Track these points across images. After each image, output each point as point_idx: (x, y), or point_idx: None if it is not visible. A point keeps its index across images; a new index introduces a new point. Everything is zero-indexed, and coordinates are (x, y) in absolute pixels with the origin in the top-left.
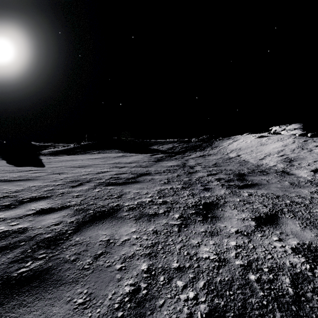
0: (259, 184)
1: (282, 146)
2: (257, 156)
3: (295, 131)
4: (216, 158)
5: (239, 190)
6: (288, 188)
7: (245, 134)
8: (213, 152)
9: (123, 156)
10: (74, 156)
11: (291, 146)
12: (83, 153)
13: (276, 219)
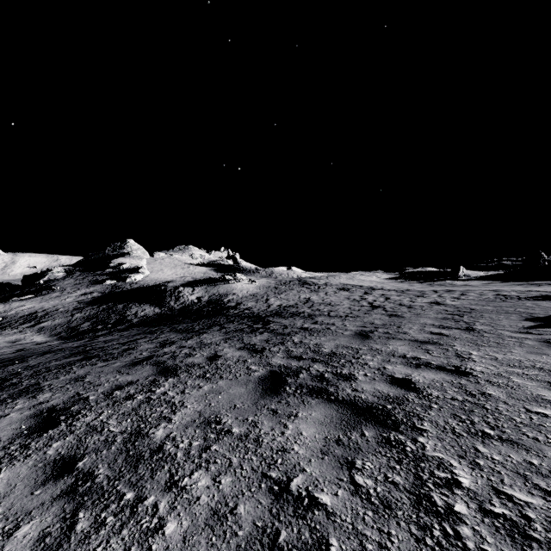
0: None
1: None
2: None
3: None
4: None
5: None
6: None
7: None
8: None
9: None
10: None
11: None
12: None
13: None
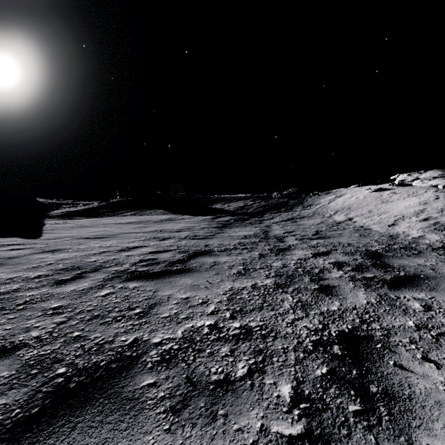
0: (422, 276)
1: (420, 204)
2: (383, 220)
3: (436, 181)
4: (315, 223)
5: (395, 293)
6: None
7: (352, 187)
8: (307, 214)
9: (170, 219)
10: (96, 219)
11: (436, 204)
12: (111, 215)
13: None
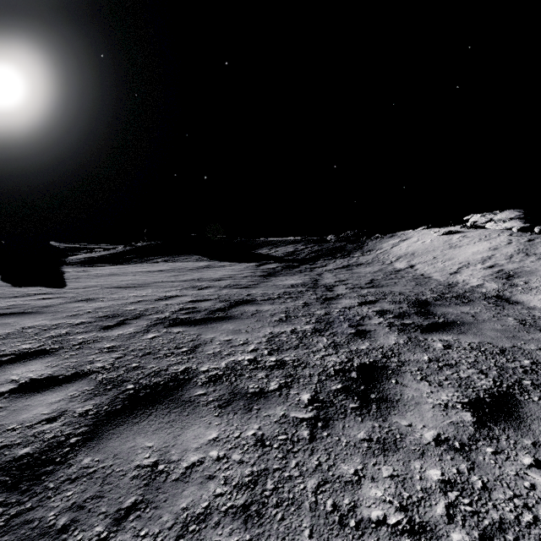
0: (459, 322)
1: (490, 249)
2: (446, 268)
3: (511, 223)
4: (372, 271)
5: (424, 336)
6: (518, 331)
7: (420, 229)
8: (365, 260)
9: (208, 266)
10: (122, 266)
11: (506, 250)
12: (139, 262)
13: (514, 406)
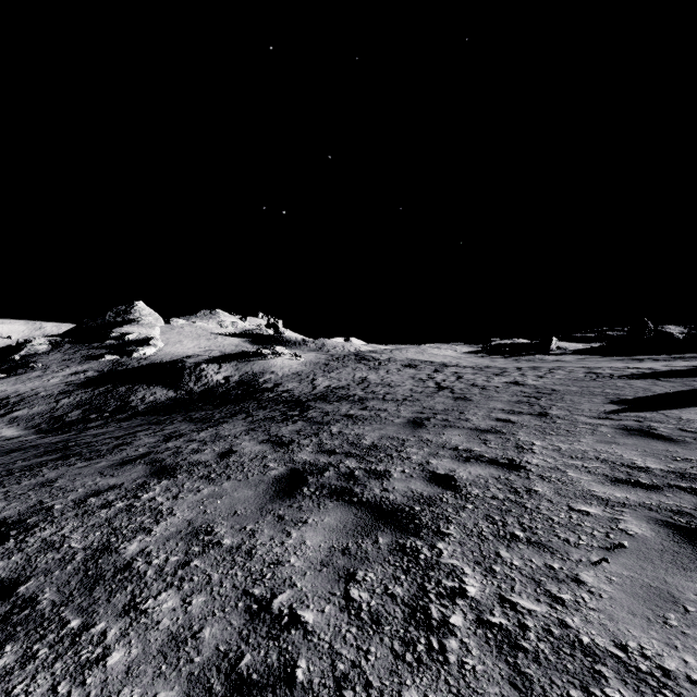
0: None
1: None
2: None
3: None
4: None
5: None
6: None
7: None
8: None
9: None
10: None
11: None
12: None
13: None
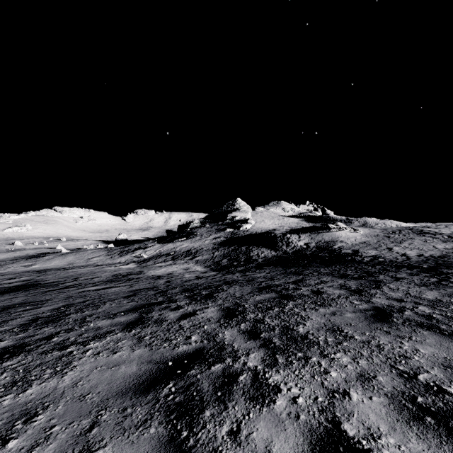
0: None
1: None
2: None
3: None
4: None
5: None
6: None
7: None
8: None
9: None
10: None
11: None
12: None
13: None
